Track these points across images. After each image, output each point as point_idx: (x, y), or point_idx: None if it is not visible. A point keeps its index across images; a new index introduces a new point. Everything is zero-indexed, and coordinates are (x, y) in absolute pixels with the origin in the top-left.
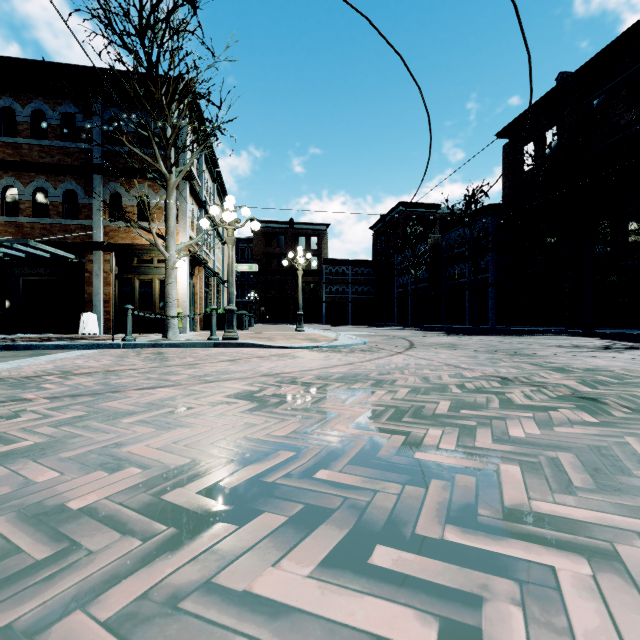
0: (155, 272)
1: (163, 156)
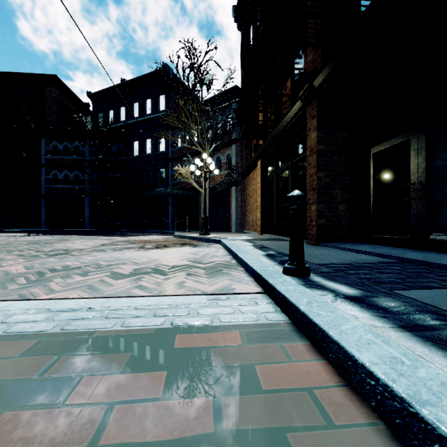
0: None
1: None
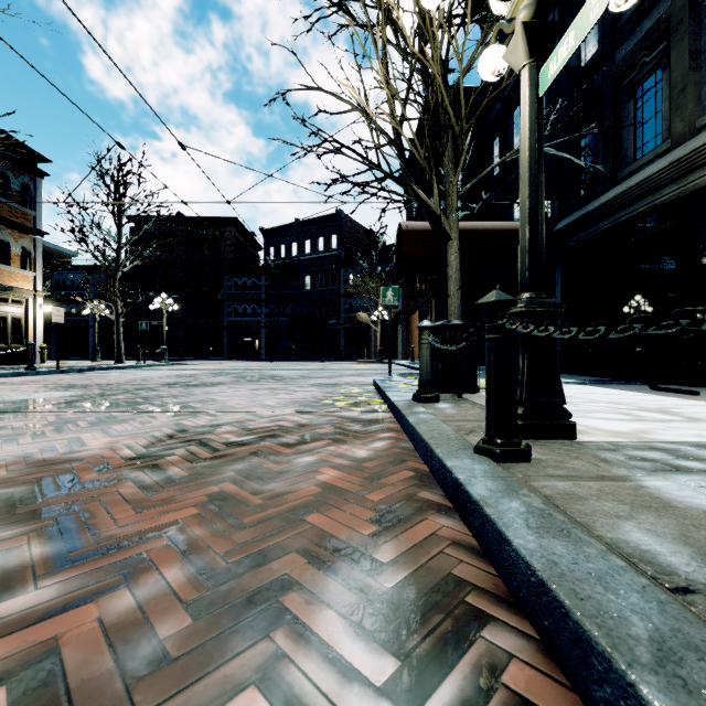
0: (9, 310)
1: (21, 211)
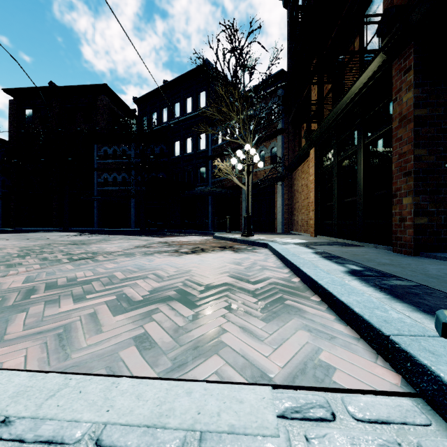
0: None
1: None
